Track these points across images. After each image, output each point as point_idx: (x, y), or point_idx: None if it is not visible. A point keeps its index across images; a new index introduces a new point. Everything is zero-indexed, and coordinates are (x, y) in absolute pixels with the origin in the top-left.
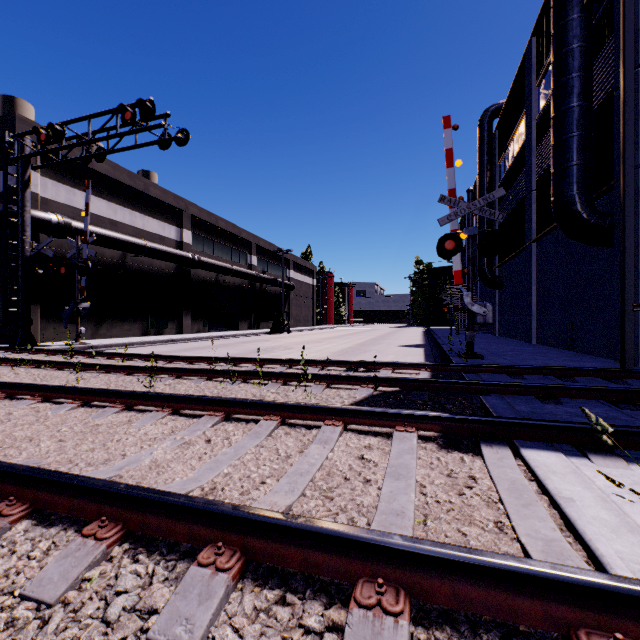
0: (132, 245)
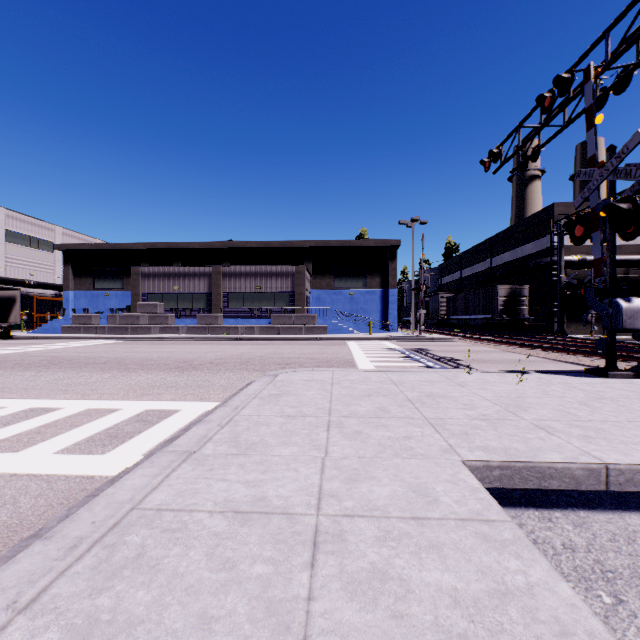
0: (633, 262)
